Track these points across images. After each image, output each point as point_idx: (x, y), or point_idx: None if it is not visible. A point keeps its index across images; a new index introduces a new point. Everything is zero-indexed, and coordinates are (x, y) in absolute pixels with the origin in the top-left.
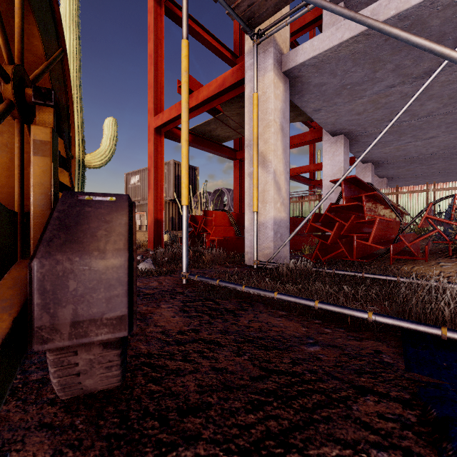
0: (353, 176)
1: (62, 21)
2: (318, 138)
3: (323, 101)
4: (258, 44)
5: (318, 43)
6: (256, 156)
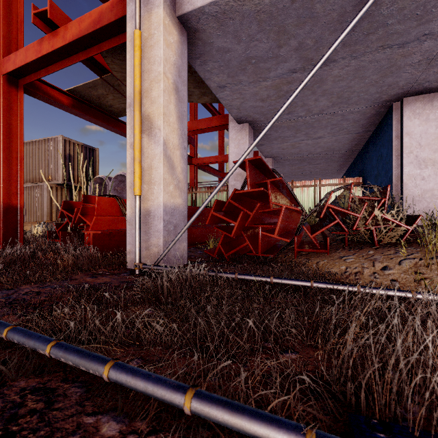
0: (258, 157)
1: None
2: (225, 126)
3: (227, 76)
4: None
5: None
6: (139, 118)
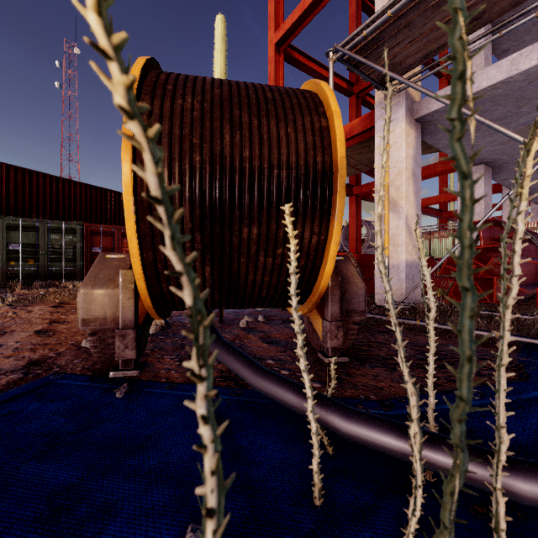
0: (492, 219)
1: None
2: (452, 169)
3: None
4: None
5: None
6: (388, 203)
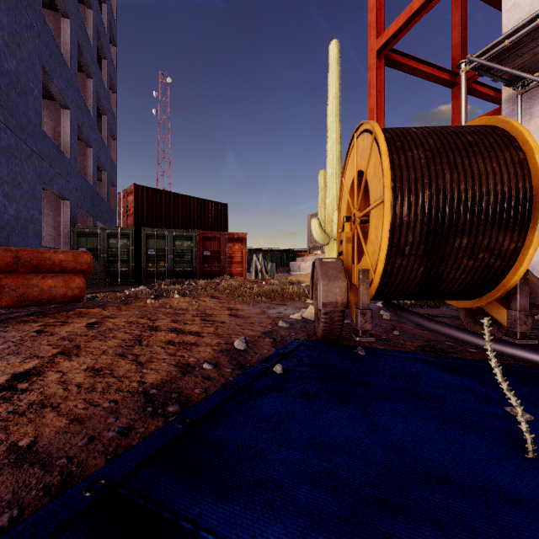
0: None
1: (330, 117)
2: None
3: None
4: (522, 94)
5: None
6: None
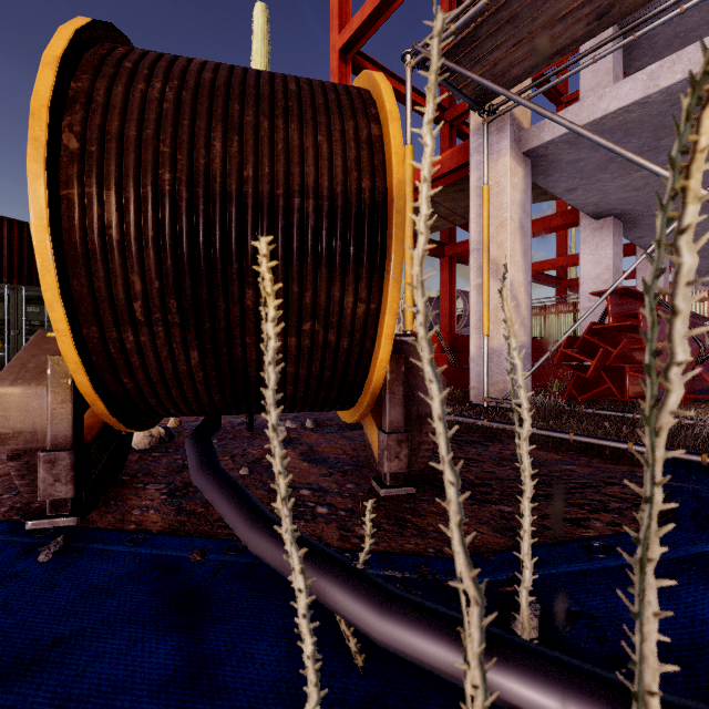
0: (623, 287)
1: None
2: (573, 222)
3: (579, 179)
4: (489, 123)
5: (572, 115)
6: (487, 265)
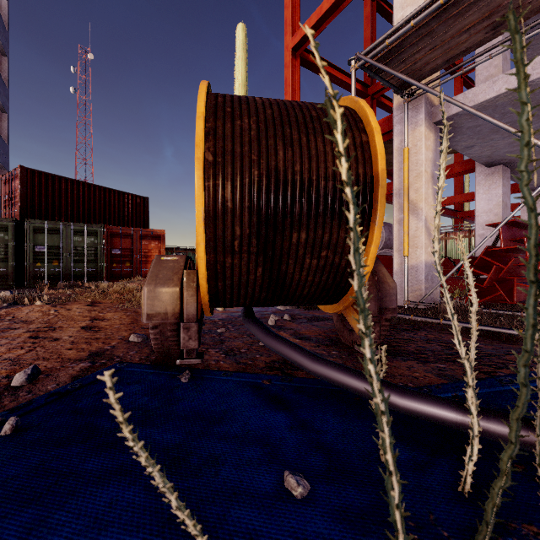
0: (512, 220)
1: None
2: (469, 169)
3: (476, 139)
4: (408, 102)
5: (472, 95)
6: (407, 205)
